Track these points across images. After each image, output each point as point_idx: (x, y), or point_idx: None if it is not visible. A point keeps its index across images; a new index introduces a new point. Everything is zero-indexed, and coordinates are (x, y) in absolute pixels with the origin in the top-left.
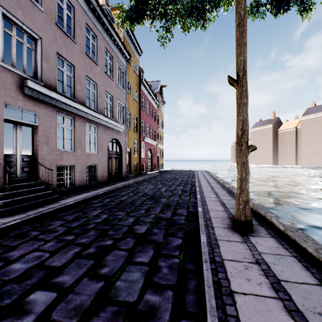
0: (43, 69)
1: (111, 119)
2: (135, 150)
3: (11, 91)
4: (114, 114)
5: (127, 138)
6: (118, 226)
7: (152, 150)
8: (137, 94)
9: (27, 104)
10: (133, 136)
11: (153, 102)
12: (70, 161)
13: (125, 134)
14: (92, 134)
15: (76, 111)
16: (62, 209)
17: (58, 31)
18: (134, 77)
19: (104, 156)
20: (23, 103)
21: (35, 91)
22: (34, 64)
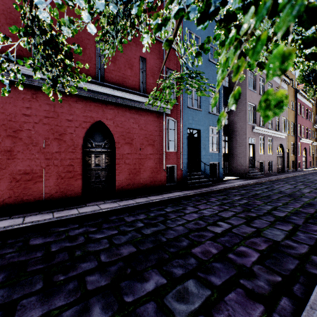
0: (256, 118)
1: (278, 131)
2: (291, 150)
3: (249, 132)
4: (279, 127)
5: (287, 142)
6: (313, 186)
7: (307, 149)
8: (293, 104)
9: (252, 136)
10: (290, 139)
11: (308, 103)
12: (262, 159)
13: (286, 139)
14: (270, 143)
15: (265, 133)
16: (272, 180)
17: (259, 97)
18: (290, 91)
19: (275, 156)
20: (252, 135)
21: (255, 129)
22: (253, 117)
